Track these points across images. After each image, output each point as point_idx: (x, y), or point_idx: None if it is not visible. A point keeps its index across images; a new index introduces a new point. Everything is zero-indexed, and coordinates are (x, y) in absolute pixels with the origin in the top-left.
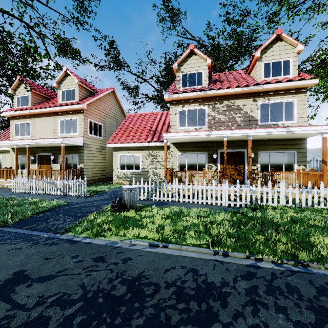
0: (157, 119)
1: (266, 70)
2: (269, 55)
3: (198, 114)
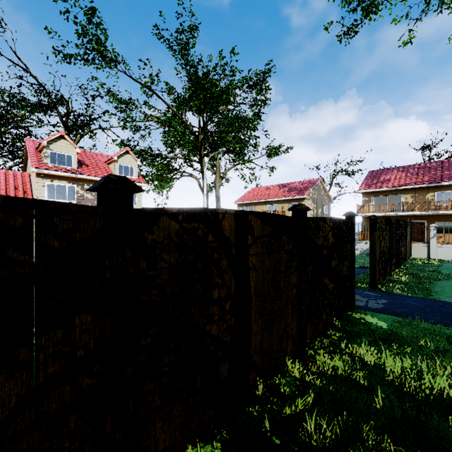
0: (2, 180)
1: (120, 170)
2: (122, 160)
3: (68, 190)
